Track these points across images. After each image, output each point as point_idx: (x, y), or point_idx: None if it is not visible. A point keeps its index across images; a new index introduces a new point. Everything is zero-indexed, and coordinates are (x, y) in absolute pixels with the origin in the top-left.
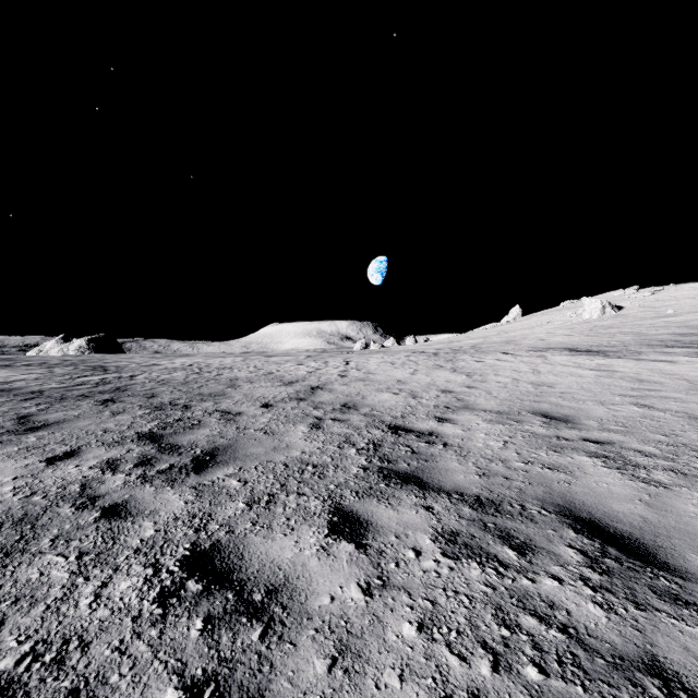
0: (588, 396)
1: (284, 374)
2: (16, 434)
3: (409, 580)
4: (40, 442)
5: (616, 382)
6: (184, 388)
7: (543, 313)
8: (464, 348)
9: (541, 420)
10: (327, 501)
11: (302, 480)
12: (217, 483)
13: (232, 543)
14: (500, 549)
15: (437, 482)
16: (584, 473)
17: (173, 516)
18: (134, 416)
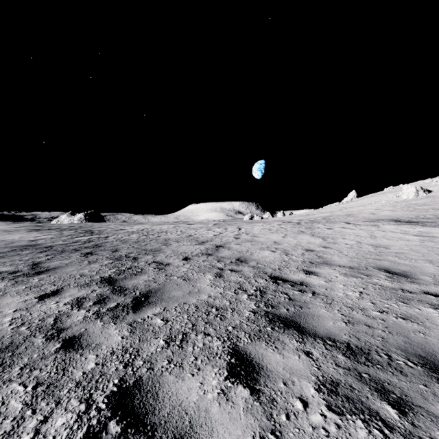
0: (418, 256)
1: (198, 236)
2: (28, 276)
3: (300, 438)
4: (40, 282)
5: (437, 245)
6: (136, 245)
7: (372, 195)
8: (317, 219)
9: (385, 275)
10: (226, 341)
11: (208, 321)
12: (147, 321)
13: (151, 381)
14: (379, 404)
15: (312, 328)
16: (434, 324)
17: (111, 350)
18: (102, 264)
